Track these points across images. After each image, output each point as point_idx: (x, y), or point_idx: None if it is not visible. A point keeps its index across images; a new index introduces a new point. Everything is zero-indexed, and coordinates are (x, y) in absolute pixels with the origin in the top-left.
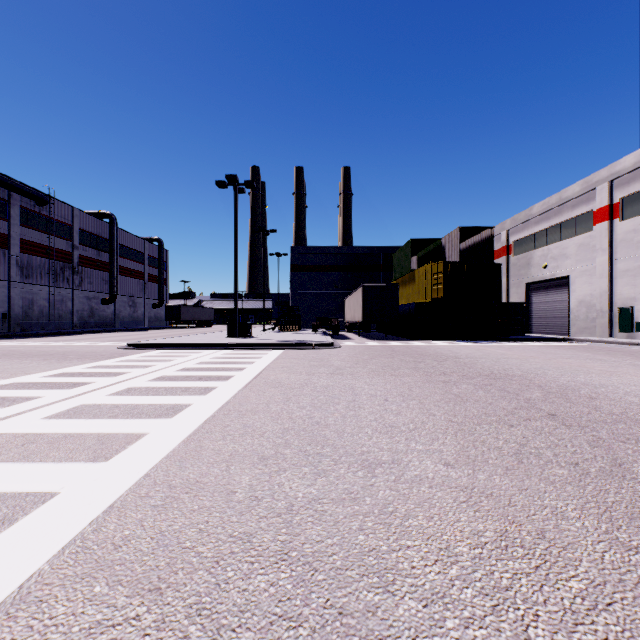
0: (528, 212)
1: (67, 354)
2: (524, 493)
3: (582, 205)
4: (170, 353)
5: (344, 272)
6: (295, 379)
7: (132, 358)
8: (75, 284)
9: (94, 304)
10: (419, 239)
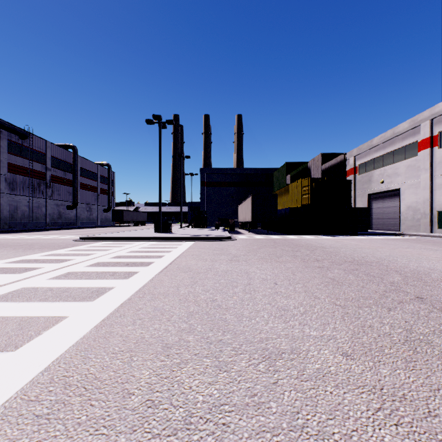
0: (369, 143)
1: (33, 245)
2: (438, 395)
3: (410, 137)
4: (110, 244)
5: (238, 187)
6: (201, 265)
7: (80, 248)
8: (48, 195)
9: (61, 209)
10: (292, 162)
